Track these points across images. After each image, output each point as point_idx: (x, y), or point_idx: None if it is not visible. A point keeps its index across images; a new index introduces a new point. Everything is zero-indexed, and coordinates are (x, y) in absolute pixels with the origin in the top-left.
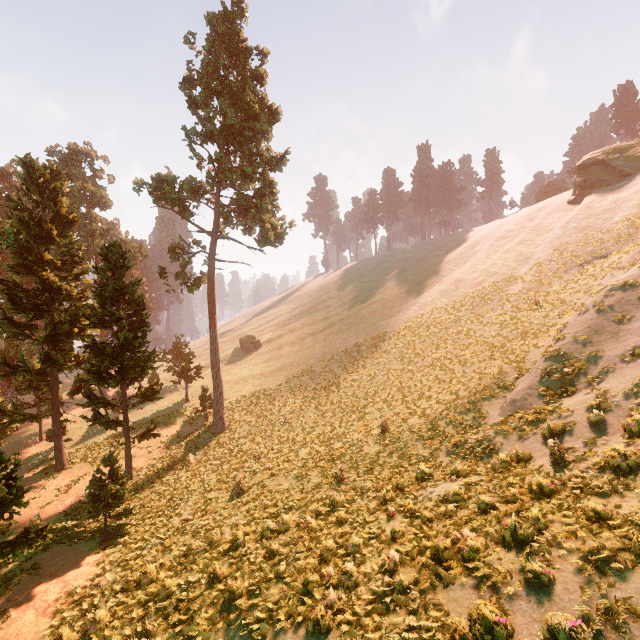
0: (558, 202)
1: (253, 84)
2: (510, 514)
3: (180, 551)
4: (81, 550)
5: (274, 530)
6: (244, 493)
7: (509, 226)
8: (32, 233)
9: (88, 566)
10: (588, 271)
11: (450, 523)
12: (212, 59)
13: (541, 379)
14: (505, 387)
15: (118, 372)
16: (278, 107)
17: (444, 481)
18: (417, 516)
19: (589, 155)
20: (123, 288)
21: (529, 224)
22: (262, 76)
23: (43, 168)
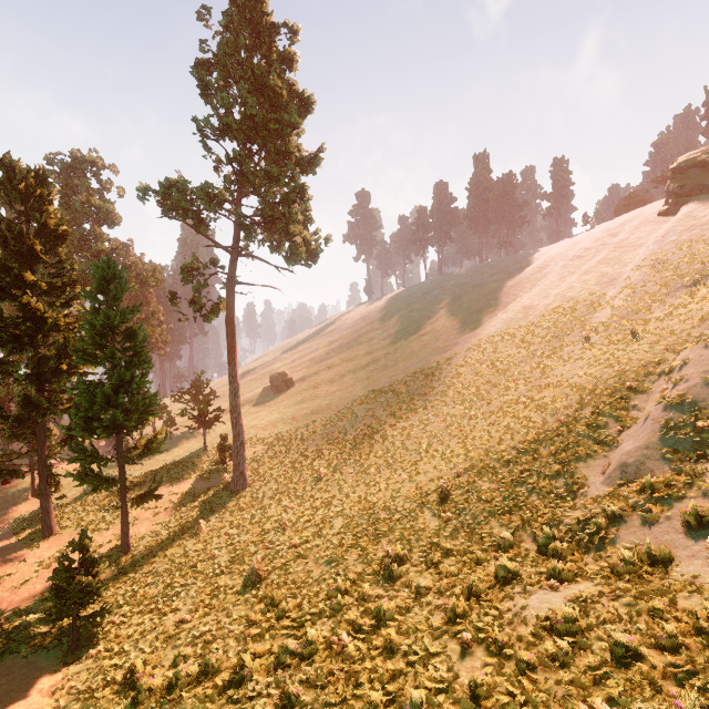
0: (646, 214)
1: (280, 68)
2: (674, 676)
3: (165, 677)
4: (38, 666)
5: (295, 654)
6: (262, 581)
7: (586, 243)
8: (10, 249)
9: (39, 695)
10: (700, 293)
11: (567, 678)
12: (231, 38)
13: (662, 435)
14: (605, 443)
15: (109, 420)
16: (311, 96)
17: (539, 587)
18: (508, 654)
19: (686, 156)
20: (118, 315)
21: (611, 240)
22: (291, 59)
23: (25, 170)
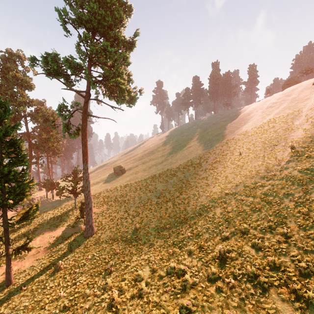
0: (305, 85)
1: None
2: None
3: None
4: None
5: None
6: None
7: (273, 100)
8: None
9: None
10: None
11: None
12: None
13: None
14: None
15: None
16: (131, 5)
17: None
18: None
19: None
20: (1, 130)
21: (288, 98)
22: None
23: None
